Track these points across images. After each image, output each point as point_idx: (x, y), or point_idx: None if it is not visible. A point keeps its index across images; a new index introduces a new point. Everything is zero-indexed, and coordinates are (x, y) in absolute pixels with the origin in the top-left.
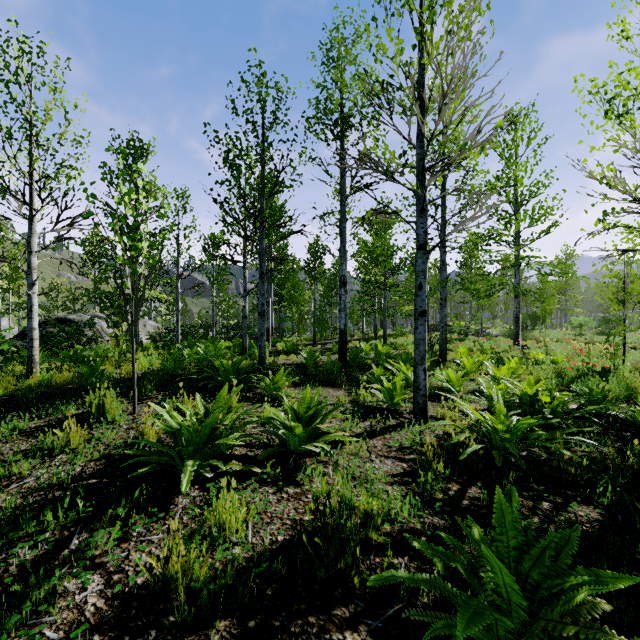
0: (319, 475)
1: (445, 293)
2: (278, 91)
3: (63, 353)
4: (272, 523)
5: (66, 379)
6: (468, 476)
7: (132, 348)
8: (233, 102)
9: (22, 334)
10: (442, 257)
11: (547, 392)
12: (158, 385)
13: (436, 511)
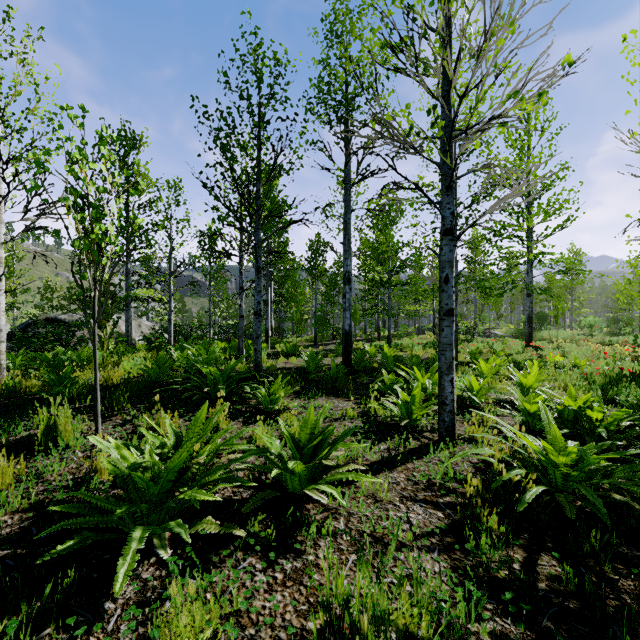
0: (327, 534)
1: (456, 291)
2: (276, 63)
3: (40, 356)
4: (257, 638)
5: (34, 388)
6: (530, 533)
7: (94, 355)
8: (225, 74)
9: (10, 335)
10: None
11: (600, 408)
12: (134, 397)
13: (504, 605)
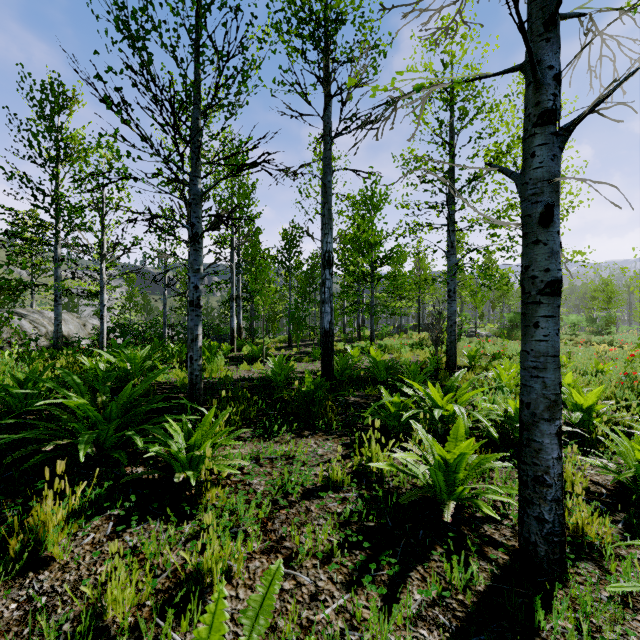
0: None
1: (454, 283)
2: None
3: None
4: None
5: None
6: None
7: None
8: None
9: None
10: (450, 237)
11: None
12: None
13: None
